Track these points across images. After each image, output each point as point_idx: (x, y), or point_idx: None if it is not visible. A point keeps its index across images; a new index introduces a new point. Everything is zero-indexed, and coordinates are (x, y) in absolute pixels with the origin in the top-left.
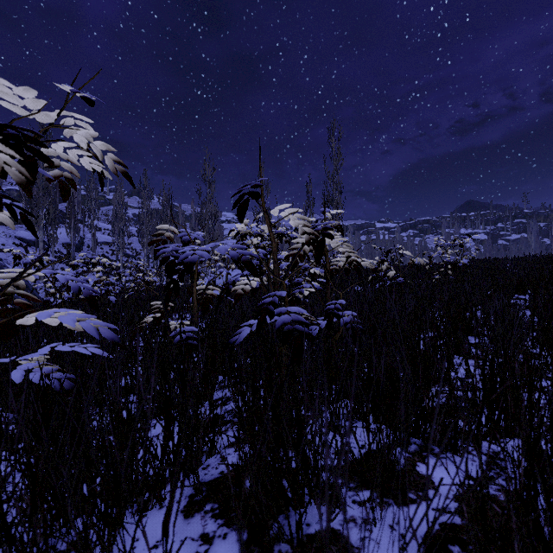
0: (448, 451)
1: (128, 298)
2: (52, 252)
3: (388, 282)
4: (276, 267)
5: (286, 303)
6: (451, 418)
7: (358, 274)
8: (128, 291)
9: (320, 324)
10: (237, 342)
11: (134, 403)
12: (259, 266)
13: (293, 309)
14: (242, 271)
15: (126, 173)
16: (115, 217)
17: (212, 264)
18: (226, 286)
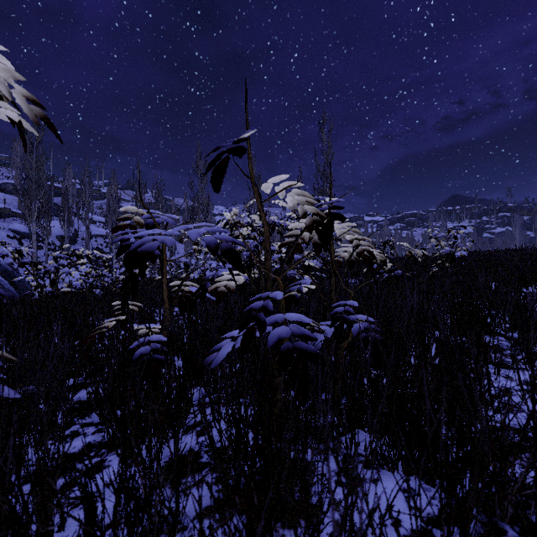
0: (530, 535)
1: (114, 291)
2: (45, 245)
3: (384, 274)
4: (268, 258)
5: (282, 307)
6: (536, 488)
7: (369, 267)
8: (118, 283)
9: (325, 331)
10: (213, 365)
11: (94, 425)
12: (250, 258)
13: (292, 317)
14: (223, 264)
15: (48, 119)
16: (108, 210)
17: (201, 256)
18: (203, 283)
